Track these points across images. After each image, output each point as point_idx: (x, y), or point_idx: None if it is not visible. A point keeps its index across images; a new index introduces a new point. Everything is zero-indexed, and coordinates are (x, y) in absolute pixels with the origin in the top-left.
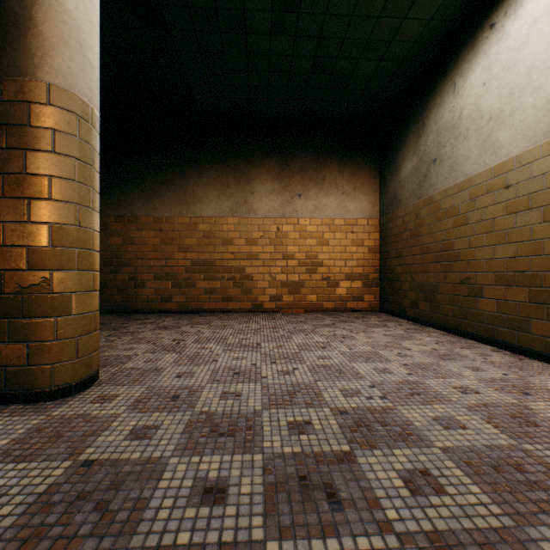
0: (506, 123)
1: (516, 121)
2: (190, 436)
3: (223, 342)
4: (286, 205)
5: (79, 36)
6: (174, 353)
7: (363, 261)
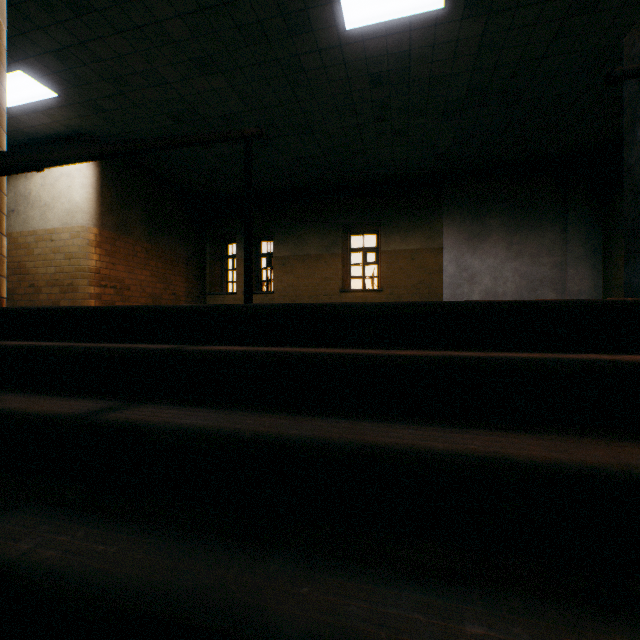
0: (53, 211)
1: (57, 212)
2: None
3: None
4: None
5: None
6: None
7: None
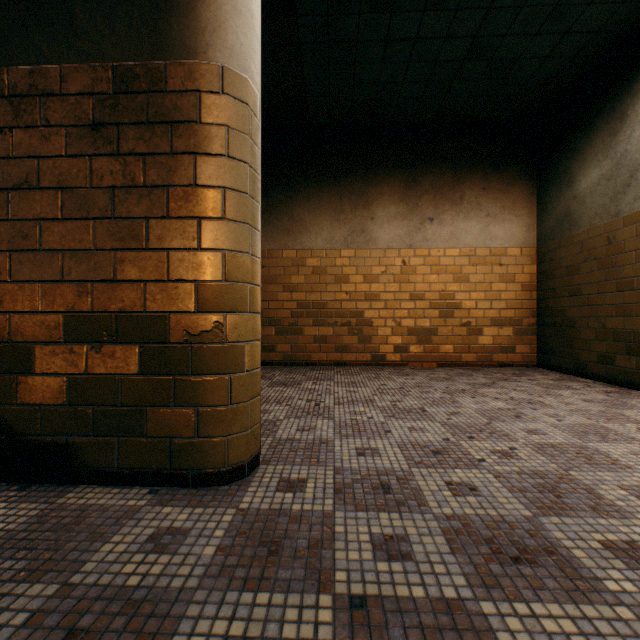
0: None
1: None
2: (467, 558)
3: (373, 405)
4: (414, 233)
5: (250, 4)
6: (324, 419)
7: (514, 302)
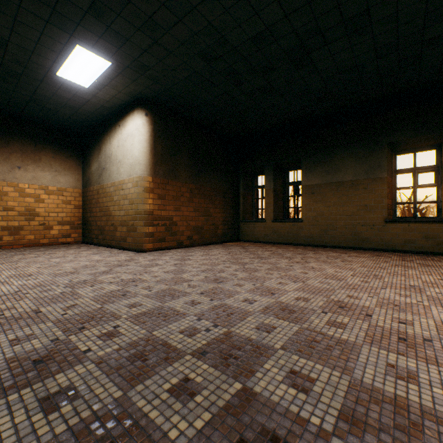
0: (123, 166)
1: (125, 167)
2: None
3: None
4: (7, 173)
5: None
6: None
7: (71, 214)
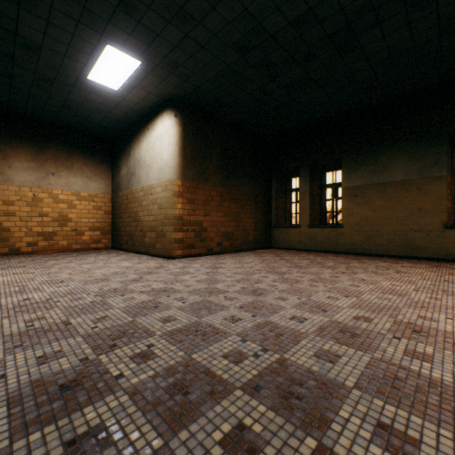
0: (152, 170)
1: (154, 171)
2: (4, 284)
3: None
4: (42, 179)
5: None
6: None
7: (101, 219)
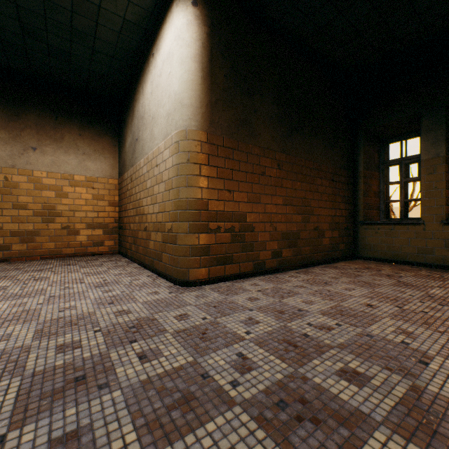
0: (157, 123)
1: (159, 123)
2: None
3: None
4: (18, 156)
5: None
6: None
7: (104, 213)
